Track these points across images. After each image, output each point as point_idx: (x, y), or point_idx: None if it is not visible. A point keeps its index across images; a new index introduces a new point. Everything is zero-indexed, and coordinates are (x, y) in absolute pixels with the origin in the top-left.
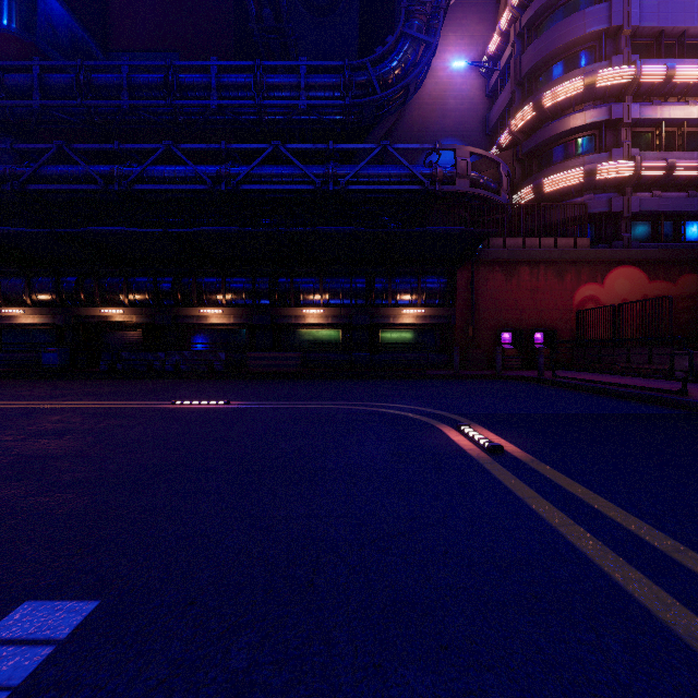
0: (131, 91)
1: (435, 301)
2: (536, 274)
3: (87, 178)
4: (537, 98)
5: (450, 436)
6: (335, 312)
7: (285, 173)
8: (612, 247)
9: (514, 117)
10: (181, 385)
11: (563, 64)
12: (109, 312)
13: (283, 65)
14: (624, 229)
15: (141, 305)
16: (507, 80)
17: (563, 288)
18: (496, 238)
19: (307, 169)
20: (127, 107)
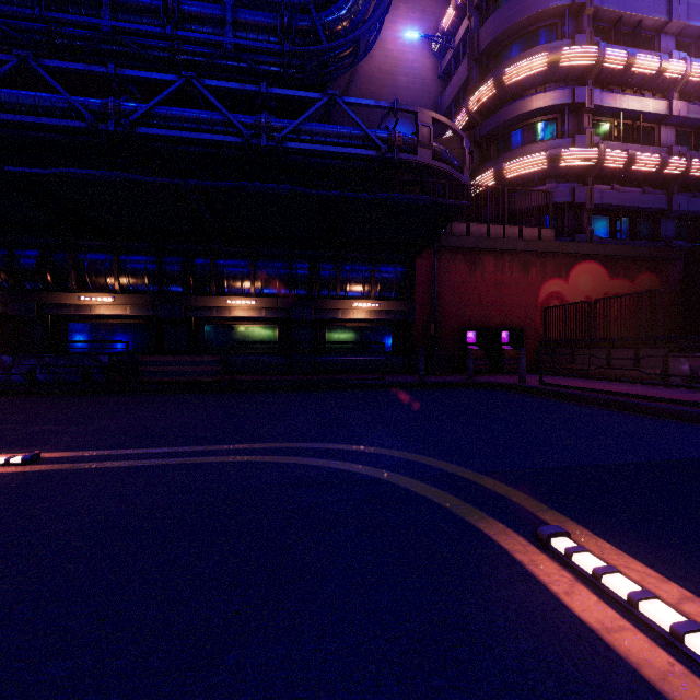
0: None
1: (391, 294)
2: (501, 266)
3: None
4: (498, 74)
5: (562, 597)
6: (270, 303)
7: (201, 118)
8: (575, 240)
9: (471, 96)
10: (10, 408)
11: (524, 41)
12: None
13: None
14: (587, 222)
15: None
16: (462, 59)
17: (528, 283)
18: (459, 223)
19: (231, 115)
20: None
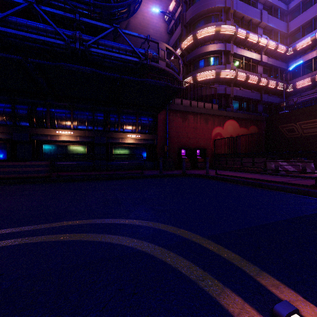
0: None
1: (146, 131)
2: (196, 120)
3: None
4: (194, 33)
5: None
6: (82, 133)
7: (39, 27)
8: (226, 110)
9: (182, 42)
10: None
11: (205, 20)
12: None
13: None
14: (231, 102)
15: None
16: (178, 25)
17: (207, 128)
18: (178, 99)
19: (58, 28)
20: None
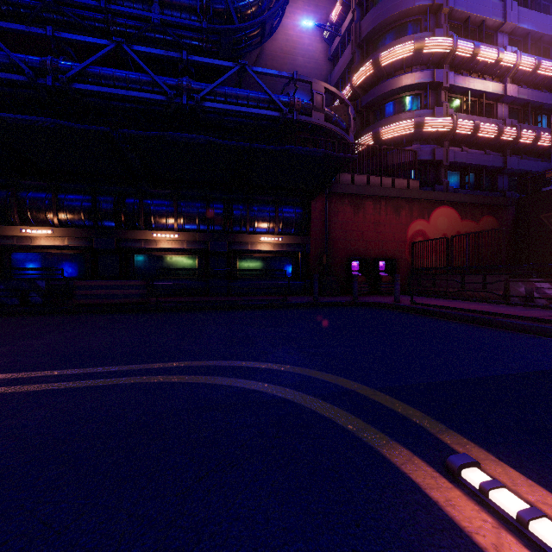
0: None
1: (291, 230)
2: (378, 209)
3: None
4: (375, 57)
5: None
6: (190, 237)
7: (130, 77)
8: (435, 189)
9: (355, 74)
10: None
11: (395, 32)
12: None
13: None
14: (443, 175)
15: None
16: (347, 44)
17: (399, 222)
18: (346, 174)
19: (157, 77)
20: None
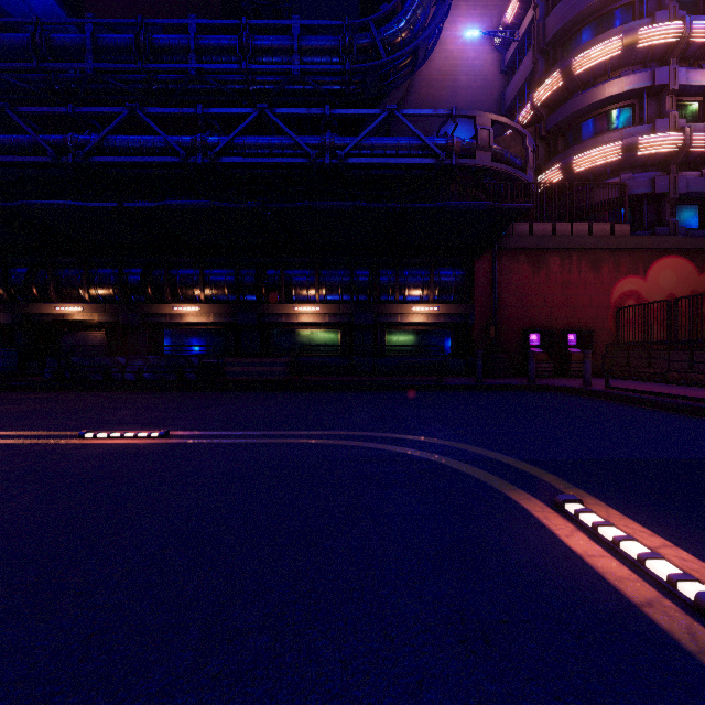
0: (97, 53)
1: (450, 297)
2: (567, 265)
3: (36, 148)
4: (565, 64)
5: (562, 537)
6: (333, 309)
7: (273, 143)
8: (656, 233)
9: (536, 89)
10: (132, 400)
11: (595, 26)
12: (65, 309)
13: (272, 25)
14: (669, 213)
15: (105, 302)
16: (527, 50)
17: (599, 281)
18: (521, 223)
19: (299, 138)
20: (91, 71)
